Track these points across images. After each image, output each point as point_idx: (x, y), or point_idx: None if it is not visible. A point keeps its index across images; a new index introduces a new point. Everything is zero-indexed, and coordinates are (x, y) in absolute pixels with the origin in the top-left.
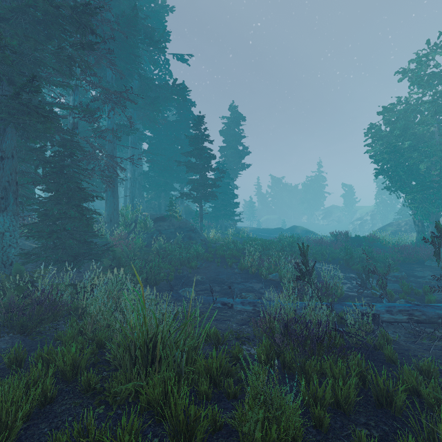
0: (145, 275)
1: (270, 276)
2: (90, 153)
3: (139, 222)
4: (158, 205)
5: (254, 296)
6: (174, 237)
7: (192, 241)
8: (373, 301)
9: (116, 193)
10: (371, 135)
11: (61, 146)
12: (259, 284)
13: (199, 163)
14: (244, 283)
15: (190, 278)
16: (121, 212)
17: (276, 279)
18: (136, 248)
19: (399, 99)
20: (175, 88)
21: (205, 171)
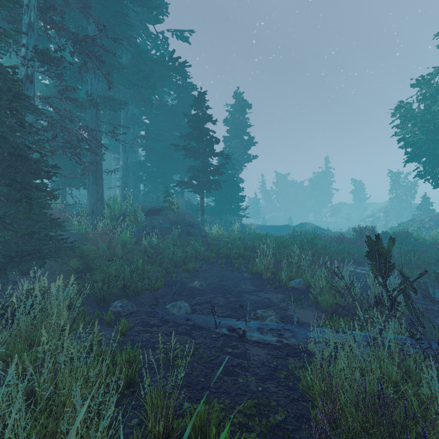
0: (120, 283)
1: (292, 283)
2: (53, 119)
3: (129, 215)
4: (156, 199)
5: (275, 315)
6: (170, 232)
7: (190, 237)
8: None
9: (100, 180)
10: (401, 114)
11: None
12: (278, 295)
13: (199, 147)
14: (258, 293)
15: (186, 285)
16: (107, 203)
17: (300, 287)
18: (116, 245)
19: (437, 69)
20: (172, 62)
21: (207, 156)
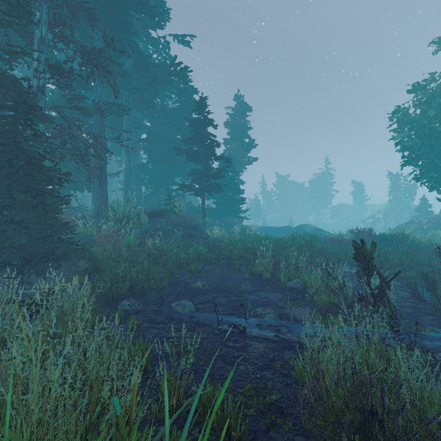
0: (128, 283)
1: (290, 283)
2: (63, 127)
3: (132, 217)
4: (158, 201)
5: (273, 313)
6: (172, 234)
7: (192, 239)
8: (440, 322)
9: (104, 183)
10: (398, 118)
11: (14, 111)
12: (276, 294)
13: (201, 151)
14: (257, 292)
15: (189, 285)
16: (111, 206)
17: (298, 287)
18: (122, 247)
19: (432, 75)
20: (174, 67)
21: (208, 160)
